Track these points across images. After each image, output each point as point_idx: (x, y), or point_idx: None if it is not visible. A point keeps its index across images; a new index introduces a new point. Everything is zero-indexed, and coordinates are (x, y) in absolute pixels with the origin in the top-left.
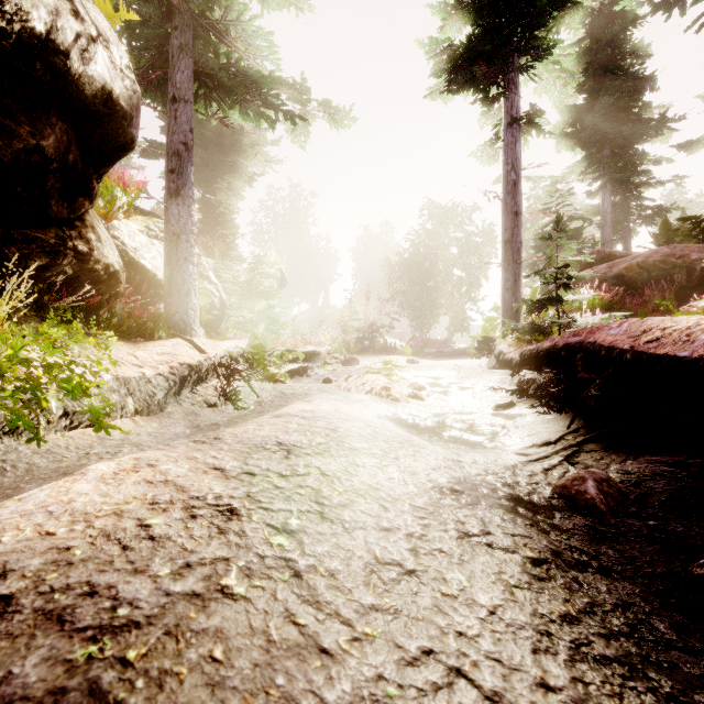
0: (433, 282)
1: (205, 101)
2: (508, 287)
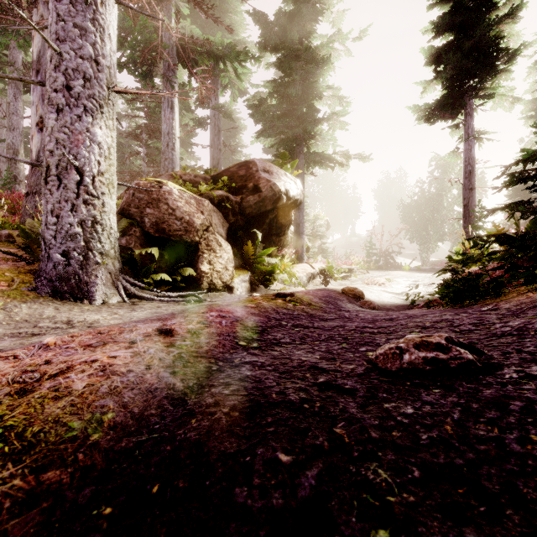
0: (437, 216)
1: (307, 168)
2: (466, 232)
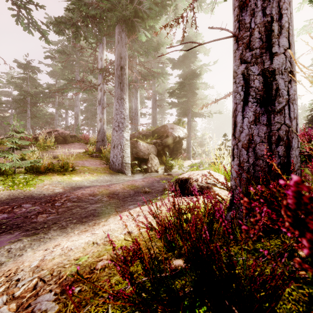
0: None
1: (192, 119)
2: None
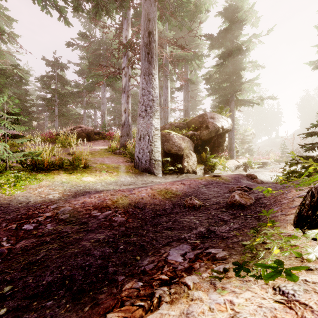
0: None
1: (236, 108)
2: None
